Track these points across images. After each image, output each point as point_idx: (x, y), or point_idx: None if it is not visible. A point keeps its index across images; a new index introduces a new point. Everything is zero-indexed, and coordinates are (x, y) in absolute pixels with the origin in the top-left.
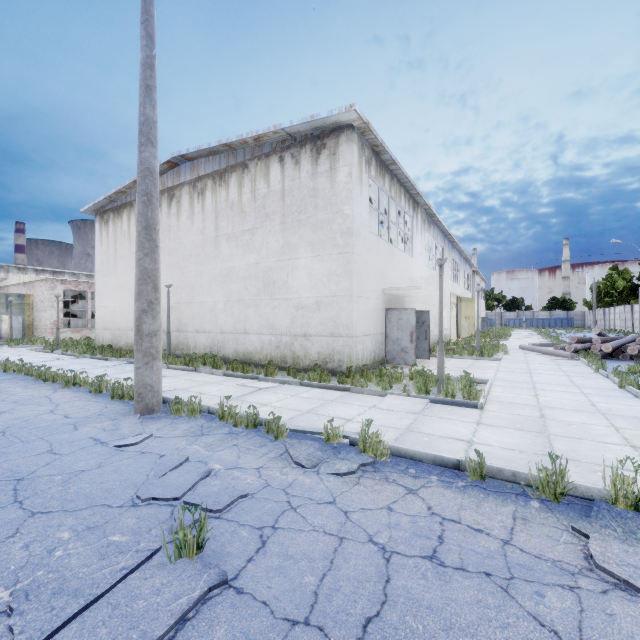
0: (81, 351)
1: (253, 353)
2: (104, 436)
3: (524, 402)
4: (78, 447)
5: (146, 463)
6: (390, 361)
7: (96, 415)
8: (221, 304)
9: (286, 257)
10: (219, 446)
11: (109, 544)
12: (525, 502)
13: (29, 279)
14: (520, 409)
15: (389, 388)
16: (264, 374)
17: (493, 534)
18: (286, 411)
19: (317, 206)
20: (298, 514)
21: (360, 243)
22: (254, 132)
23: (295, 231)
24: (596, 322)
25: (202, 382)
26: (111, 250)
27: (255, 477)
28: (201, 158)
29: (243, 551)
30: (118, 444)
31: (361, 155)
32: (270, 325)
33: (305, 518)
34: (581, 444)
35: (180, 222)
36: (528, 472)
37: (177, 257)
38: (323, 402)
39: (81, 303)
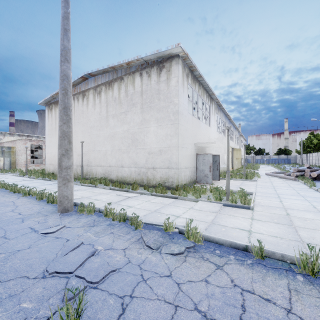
0: (37, 176)
1: (126, 177)
2: (37, 226)
3: (275, 205)
4: (20, 234)
5: (57, 245)
6: (198, 181)
7: (36, 213)
8: (109, 151)
9: (143, 126)
10: (102, 233)
11: (19, 310)
12: (293, 276)
13: (13, 139)
14: (274, 210)
15: (199, 197)
16: (131, 189)
17: (278, 304)
18: (142, 211)
19: (160, 99)
20: (147, 285)
21: (183, 118)
22: (126, 60)
23: (148, 112)
24: (302, 161)
25: (98, 193)
26: (53, 124)
27: (122, 256)
28: (99, 75)
29: (109, 318)
30: (43, 232)
31: (183, 71)
32: (135, 162)
33: (152, 289)
34: (316, 233)
35: (88, 108)
36: (294, 256)
37: (87, 127)
38: (163, 205)
39: (40, 151)
